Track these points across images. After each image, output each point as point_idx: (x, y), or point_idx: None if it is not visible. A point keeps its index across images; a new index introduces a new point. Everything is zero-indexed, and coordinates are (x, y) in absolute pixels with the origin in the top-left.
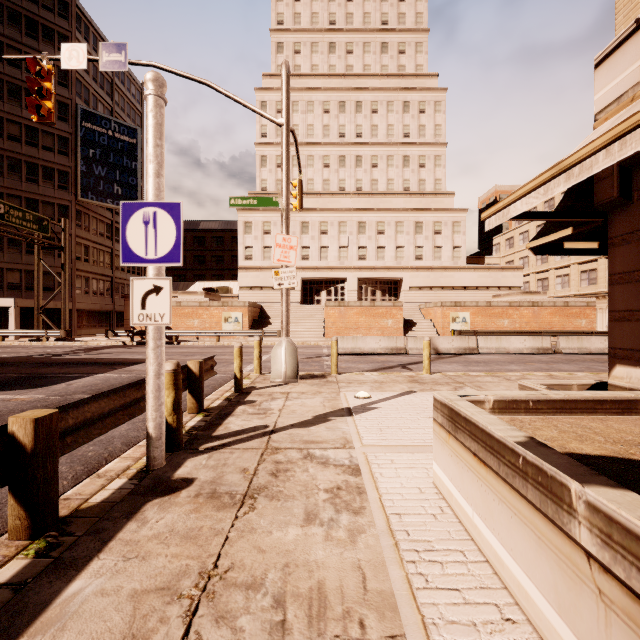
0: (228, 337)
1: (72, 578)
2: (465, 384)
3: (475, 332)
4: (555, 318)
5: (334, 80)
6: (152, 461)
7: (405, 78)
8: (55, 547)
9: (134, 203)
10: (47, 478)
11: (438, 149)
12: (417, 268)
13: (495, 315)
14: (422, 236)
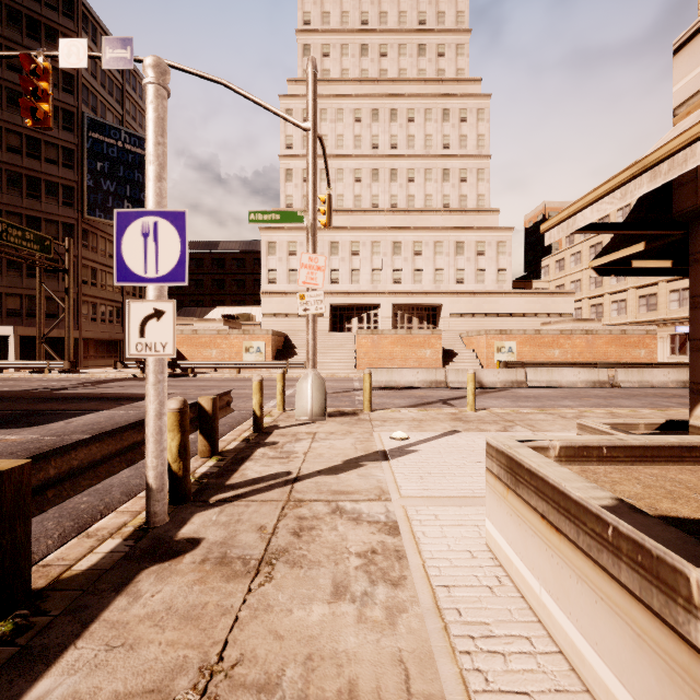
0: (249, 369)
1: (39, 675)
2: (515, 423)
3: (523, 363)
4: (611, 348)
5: (366, 86)
6: (152, 517)
7: (445, 83)
8: (23, 631)
9: (131, 212)
10: (16, 544)
11: (481, 161)
12: (458, 293)
13: (545, 345)
14: (463, 257)
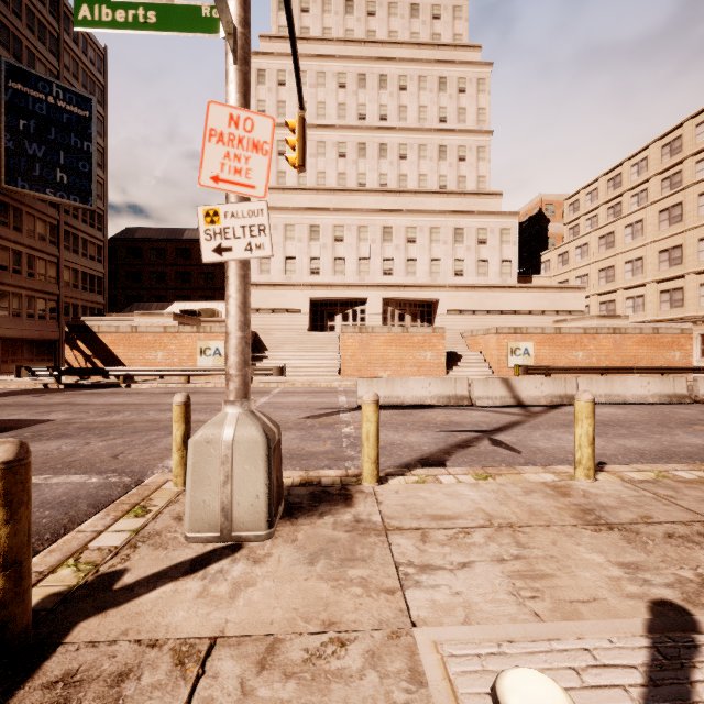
0: (205, 376)
1: None
2: None
3: (546, 368)
4: (642, 349)
5: (352, 47)
6: None
7: (441, 49)
8: None
9: None
10: None
11: (482, 138)
12: (457, 286)
13: (566, 345)
14: (463, 246)
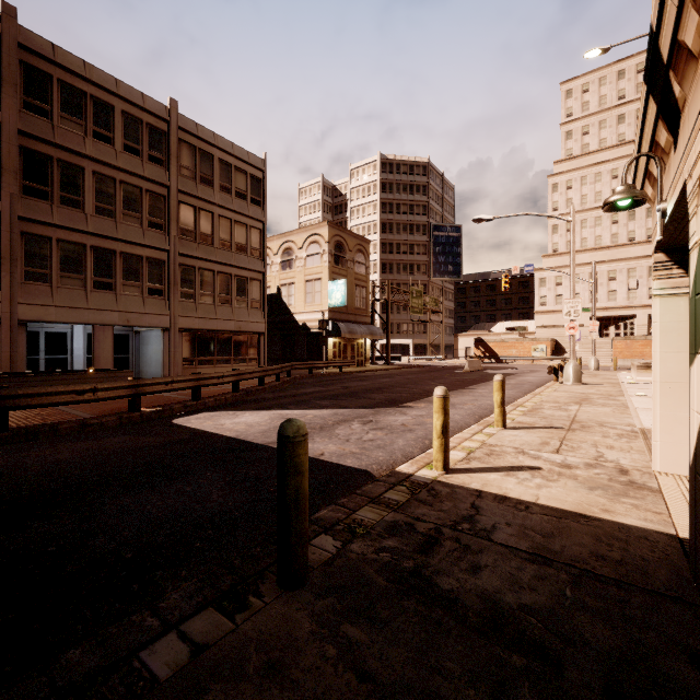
0: (536, 361)
1: None
2: None
3: None
4: None
5: (623, 148)
6: None
7: None
8: None
9: None
10: None
11: None
12: None
13: None
14: None
